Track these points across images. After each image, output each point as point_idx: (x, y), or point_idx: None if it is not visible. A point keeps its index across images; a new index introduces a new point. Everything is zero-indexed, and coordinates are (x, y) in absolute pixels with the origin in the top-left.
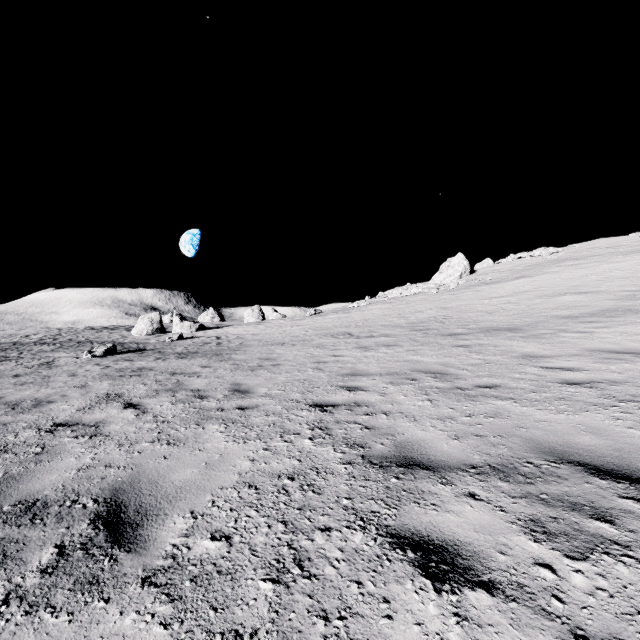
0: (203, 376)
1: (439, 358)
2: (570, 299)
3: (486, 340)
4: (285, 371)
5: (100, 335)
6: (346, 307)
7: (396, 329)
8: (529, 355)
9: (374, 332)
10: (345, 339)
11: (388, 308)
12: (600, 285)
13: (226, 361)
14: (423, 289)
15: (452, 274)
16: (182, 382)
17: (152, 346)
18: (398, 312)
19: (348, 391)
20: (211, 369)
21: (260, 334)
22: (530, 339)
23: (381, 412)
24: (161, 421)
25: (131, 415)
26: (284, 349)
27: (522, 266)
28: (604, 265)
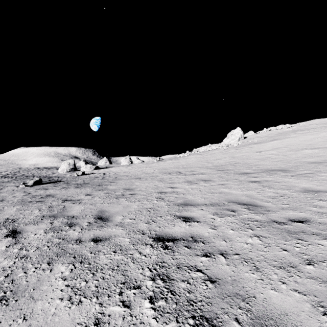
0: (82, 203)
1: (243, 191)
2: (310, 152)
3: (269, 177)
4: (138, 200)
5: (41, 172)
6: (176, 156)
7: (207, 169)
8: (309, 190)
9: (194, 171)
10: (177, 176)
11: (200, 157)
12: (325, 143)
13: (102, 190)
14: (219, 147)
15: (234, 138)
16: (66, 208)
17: (65, 179)
18: (206, 159)
19: (184, 222)
20: (90, 197)
21: (128, 172)
22: (299, 177)
23: (218, 252)
24: (21, 256)
25: (3, 246)
26: (140, 182)
27: (273, 134)
28: (323, 133)
